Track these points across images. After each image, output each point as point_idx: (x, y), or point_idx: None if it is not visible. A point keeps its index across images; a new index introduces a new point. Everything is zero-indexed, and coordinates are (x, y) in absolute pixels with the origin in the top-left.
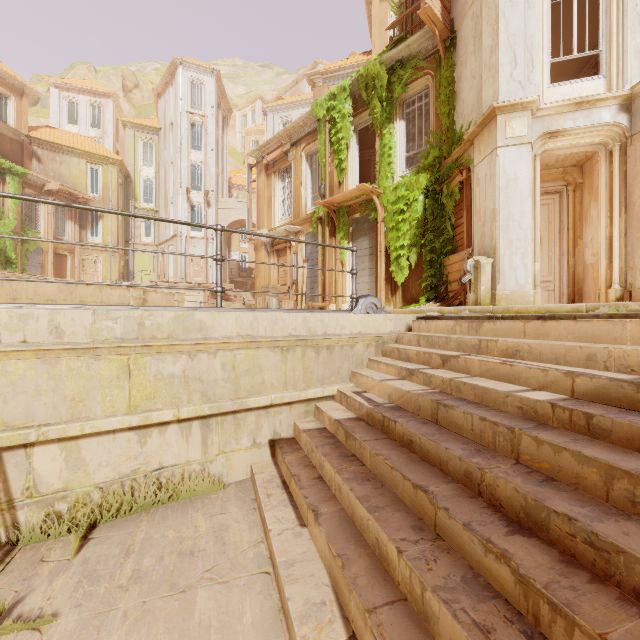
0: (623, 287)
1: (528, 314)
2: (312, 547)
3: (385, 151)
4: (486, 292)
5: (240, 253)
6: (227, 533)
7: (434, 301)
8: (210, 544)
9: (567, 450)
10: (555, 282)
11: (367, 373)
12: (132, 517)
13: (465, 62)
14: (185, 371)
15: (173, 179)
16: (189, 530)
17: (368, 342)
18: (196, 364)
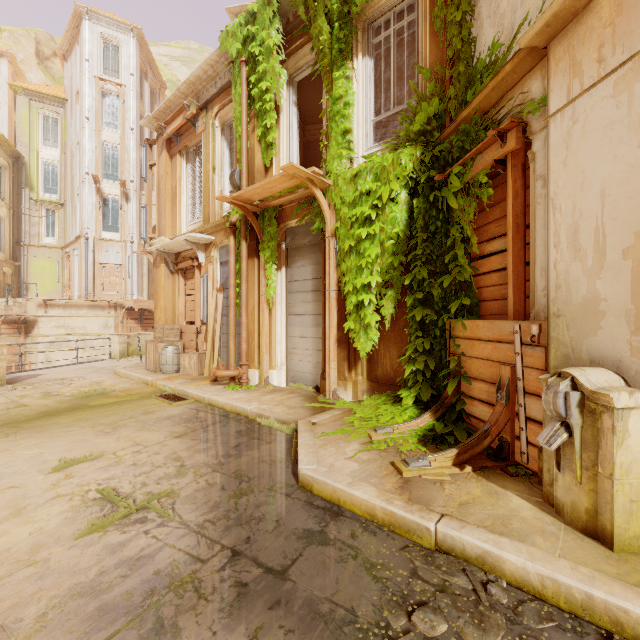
0: None
1: None
2: None
3: (337, 110)
4: (630, 499)
5: None
6: None
7: (433, 412)
8: None
9: None
10: None
11: None
12: None
13: None
14: None
15: (79, 164)
16: None
17: None
18: None
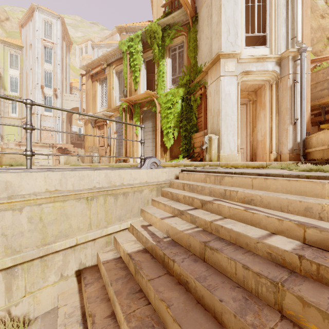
0: (277, 153)
1: (252, 172)
2: None
3: (160, 74)
4: (215, 154)
5: (78, 126)
6: None
7: (187, 158)
8: None
9: None
10: (244, 149)
11: (151, 211)
12: None
13: (203, 30)
14: None
15: (32, 79)
16: None
17: (152, 188)
18: None
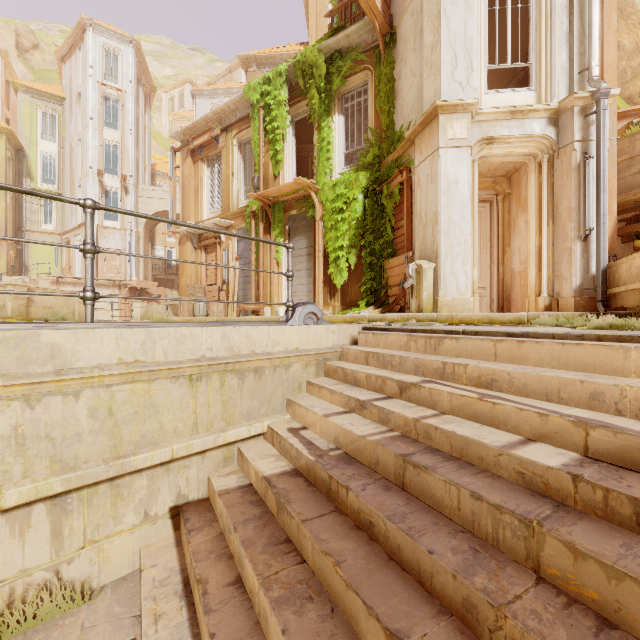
0: (551, 295)
1: (495, 330)
2: None
3: (323, 145)
4: (428, 298)
5: (166, 248)
6: None
7: (374, 306)
8: None
9: (635, 580)
10: (486, 288)
11: (306, 402)
12: None
13: (405, 59)
14: (18, 427)
15: (81, 158)
16: None
17: (307, 360)
18: (40, 413)
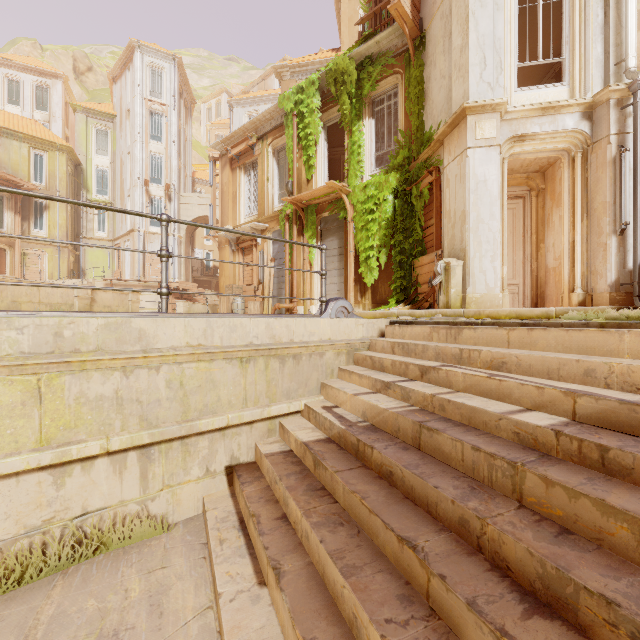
0: (585, 291)
1: (510, 321)
2: (272, 618)
3: (354, 149)
4: (456, 295)
5: (204, 251)
6: (166, 598)
7: (404, 303)
8: (142, 617)
9: (587, 496)
10: (519, 285)
11: (338, 385)
12: (42, 582)
13: (434, 62)
14: (118, 391)
15: (130, 170)
16: (117, 597)
17: (339, 350)
18: (133, 382)
